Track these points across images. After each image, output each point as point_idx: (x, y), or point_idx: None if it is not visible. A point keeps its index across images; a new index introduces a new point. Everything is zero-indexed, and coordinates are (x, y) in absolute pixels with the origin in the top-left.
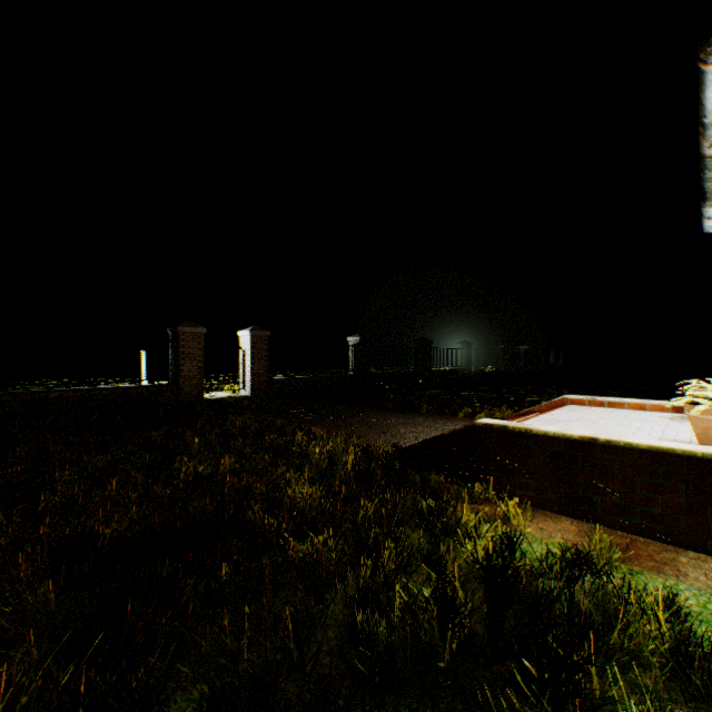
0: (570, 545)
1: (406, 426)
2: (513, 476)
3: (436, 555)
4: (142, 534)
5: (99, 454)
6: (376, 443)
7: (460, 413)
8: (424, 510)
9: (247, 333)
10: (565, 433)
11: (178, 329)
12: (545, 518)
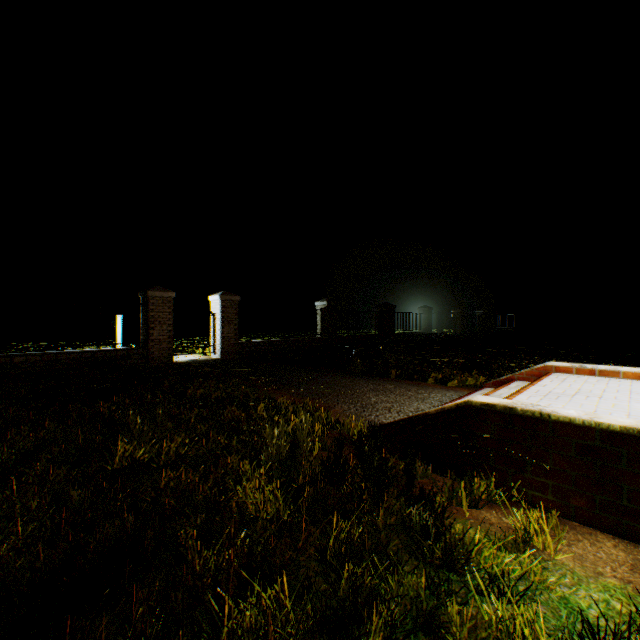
0: (634, 593)
1: (377, 394)
2: (523, 472)
3: (444, 616)
4: (23, 572)
5: (33, 431)
6: (346, 415)
7: (430, 378)
8: (413, 521)
9: (217, 297)
10: (600, 421)
11: (148, 294)
12: (576, 536)
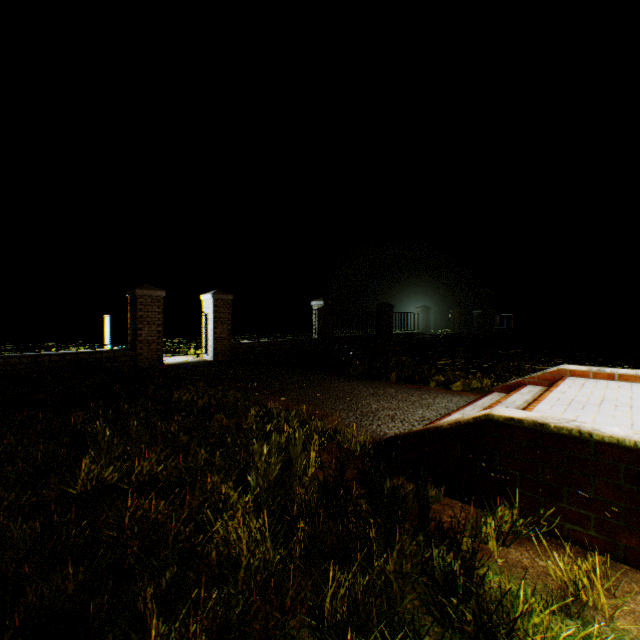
0: None
1: (377, 400)
2: (557, 501)
3: None
4: None
5: None
6: (344, 424)
7: (432, 382)
8: (430, 566)
9: (209, 296)
10: None
11: (135, 292)
12: (631, 586)
